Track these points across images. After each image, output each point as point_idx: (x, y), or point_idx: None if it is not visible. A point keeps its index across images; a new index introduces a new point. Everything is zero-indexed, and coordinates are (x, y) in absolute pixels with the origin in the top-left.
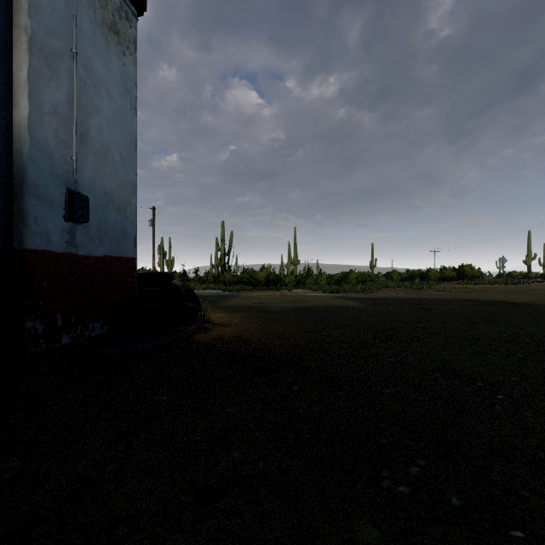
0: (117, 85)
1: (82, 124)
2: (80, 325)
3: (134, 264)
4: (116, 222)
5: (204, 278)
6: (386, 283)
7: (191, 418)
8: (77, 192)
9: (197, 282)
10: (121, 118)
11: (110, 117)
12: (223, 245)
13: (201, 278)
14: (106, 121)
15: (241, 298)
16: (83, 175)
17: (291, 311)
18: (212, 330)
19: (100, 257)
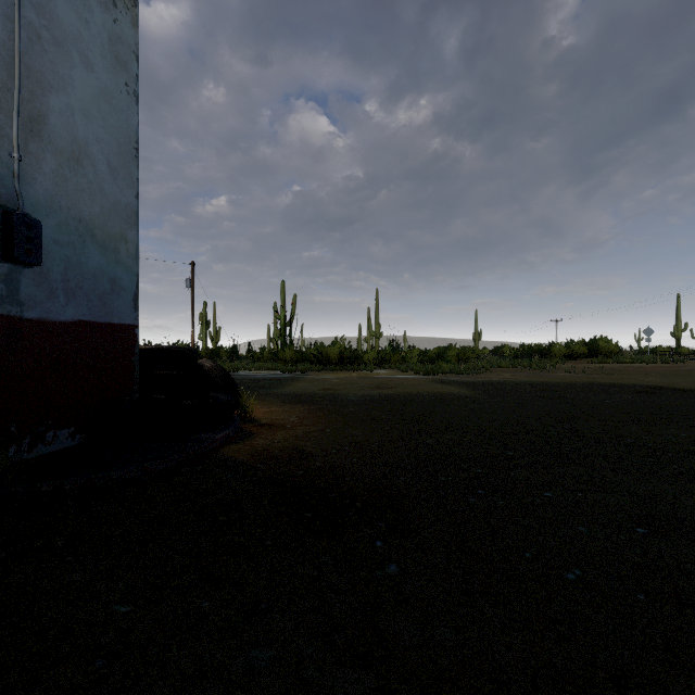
0: (101, 51)
1: (32, 102)
2: (28, 435)
3: (132, 334)
4: (99, 268)
5: (259, 355)
6: (496, 362)
7: (155, 693)
8: (19, 212)
9: (249, 360)
10: (109, 105)
11: (88, 100)
12: (283, 312)
13: (255, 354)
14: (81, 104)
15: (305, 382)
16: (33, 187)
17: (374, 402)
18: (255, 437)
19: (70, 323)
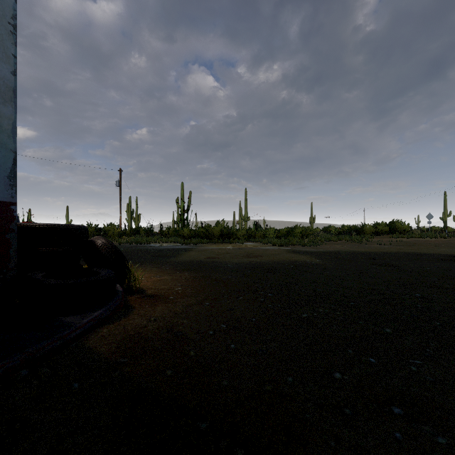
0: None
1: None
2: None
3: (7, 212)
4: None
5: (166, 232)
6: (327, 237)
7: None
8: None
9: (159, 235)
10: None
11: None
12: (182, 203)
13: (163, 232)
14: None
15: (195, 252)
16: None
17: (247, 269)
18: (133, 314)
19: None
